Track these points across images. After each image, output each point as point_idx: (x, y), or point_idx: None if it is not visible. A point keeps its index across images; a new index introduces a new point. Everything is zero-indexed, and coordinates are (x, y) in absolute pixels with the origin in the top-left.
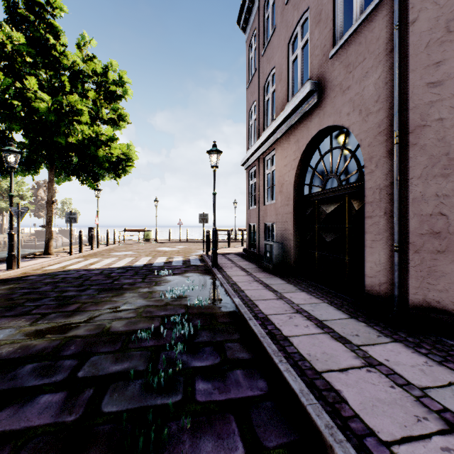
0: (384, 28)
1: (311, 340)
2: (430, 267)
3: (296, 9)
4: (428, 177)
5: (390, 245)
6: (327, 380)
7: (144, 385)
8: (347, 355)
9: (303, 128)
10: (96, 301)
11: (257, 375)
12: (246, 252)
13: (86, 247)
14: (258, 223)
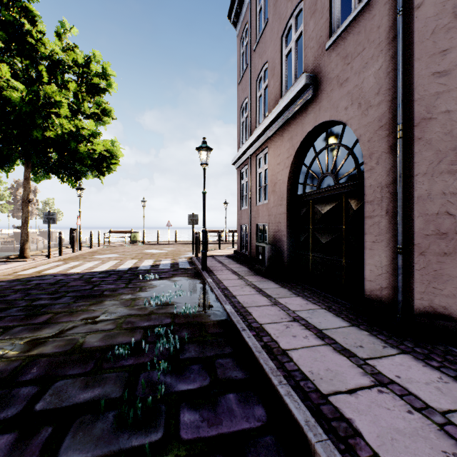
0: (385, 14)
1: (312, 353)
2: (437, 270)
3: (290, 0)
4: (434, 174)
5: (392, 247)
6: (335, 406)
7: (116, 420)
8: (353, 371)
9: (298, 124)
10: (70, 311)
11: (253, 400)
12: (237, 254)
13: (68, 250)
14: (250, 224)
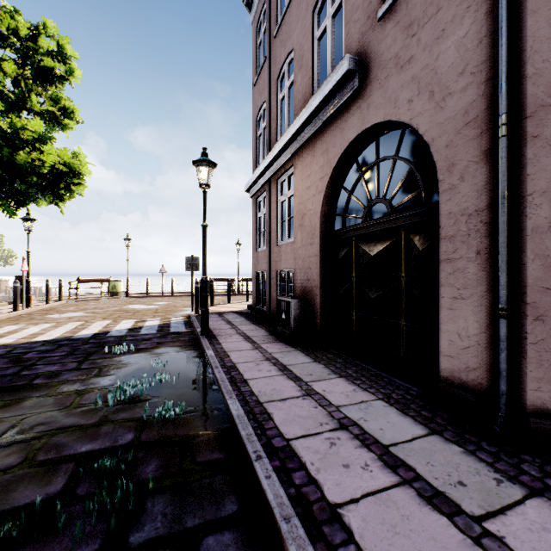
0: None
1: (385, 511)
2: None
3: None
4: None
5: (488, 307)
6: None
7: None
8: None
9: (336, 130)
10: None
11: None
12: (252, 311)
13: (10, 307)
14: (269, 271)
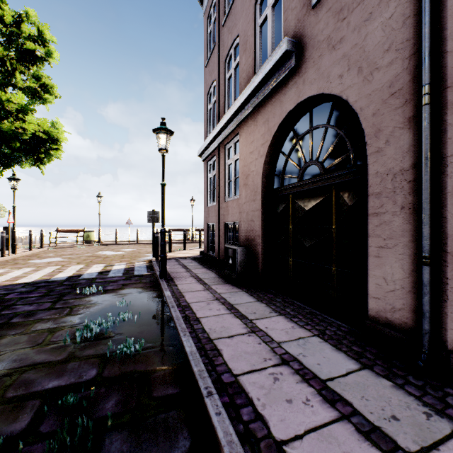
0: None
1: (328, 448)
2: None
3: None
4: None
5: (411, 255)
6: None
7: None
8: None
9: (275, 103)
10: None
11: None
12: (204, 256)
13: None
14: (218, 223)
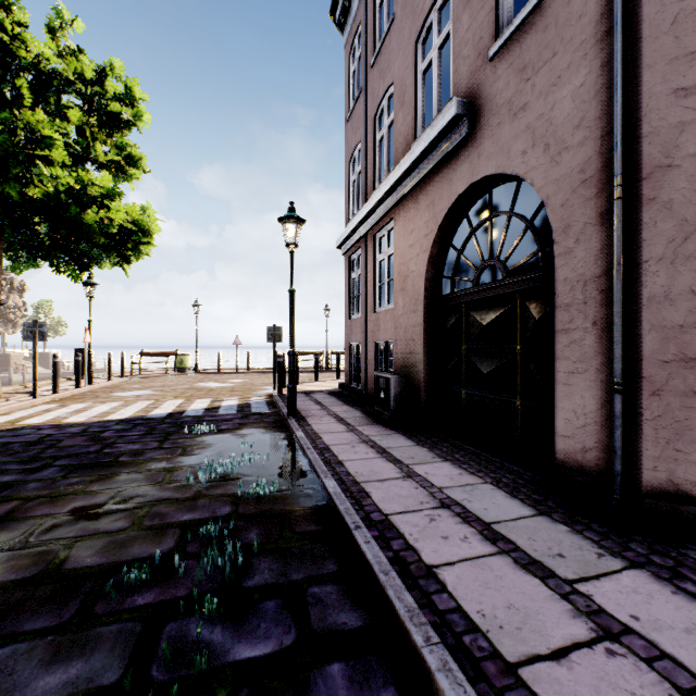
0: None
1: (479, 572)
2: (681, 420)
3: None
4: (677, 259)
5: (604, 381)
6: (534, 691)
7: None
8: (556, 608)
9: (443, 181)
10: (53, 495)
11: (378, 677)
12: (345, 390)
13: (70, 384)
14: (365, 342)
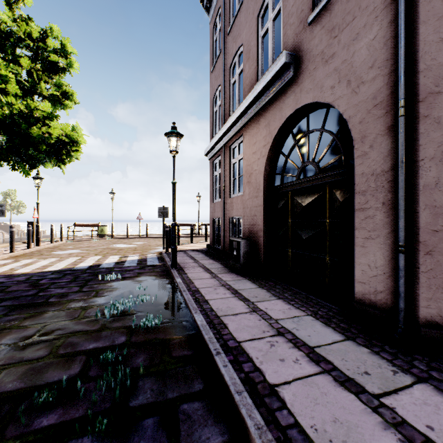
0: None
1: (309, 390)
2: None
3: None
4: None
5: (391, 245)
6: None
7: None
8: (370, 421)
9: (276, 109)
10: None
11: None
12: (210, 249)
13: (24, 245)
14: (223, 218)
